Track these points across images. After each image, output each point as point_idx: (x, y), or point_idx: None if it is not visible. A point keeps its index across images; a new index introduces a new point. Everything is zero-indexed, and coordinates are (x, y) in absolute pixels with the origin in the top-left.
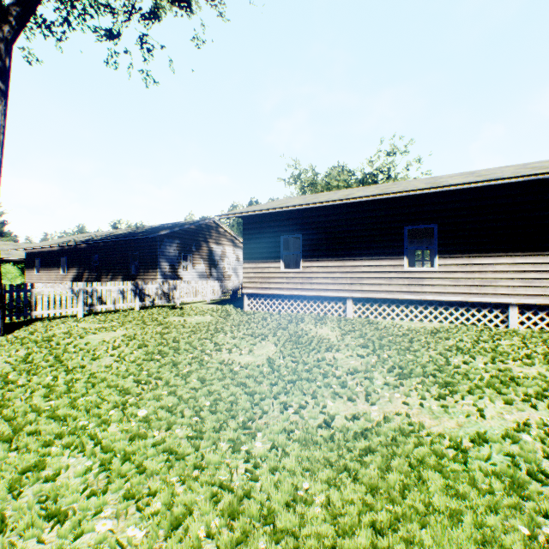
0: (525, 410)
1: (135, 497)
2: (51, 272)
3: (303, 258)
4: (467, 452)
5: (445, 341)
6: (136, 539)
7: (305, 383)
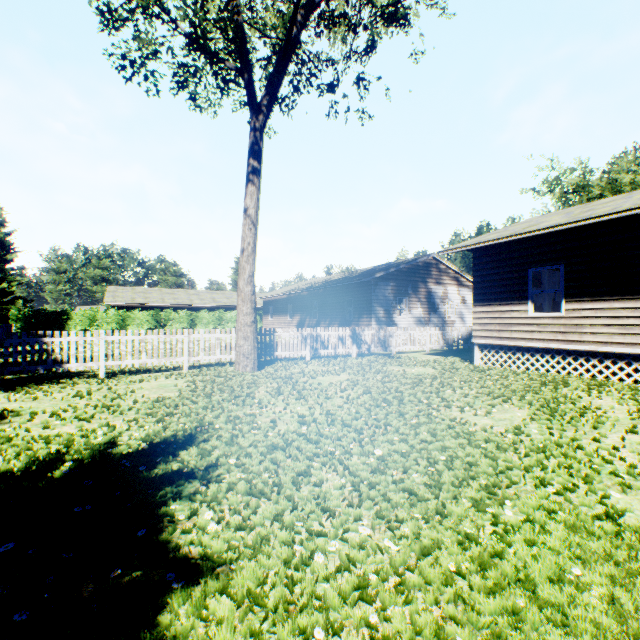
0: None
1: (384, 518)
2: (281, 318)
3: (565, 298)
4: None
5: None
6: (391, 550)
7: (572, 463)
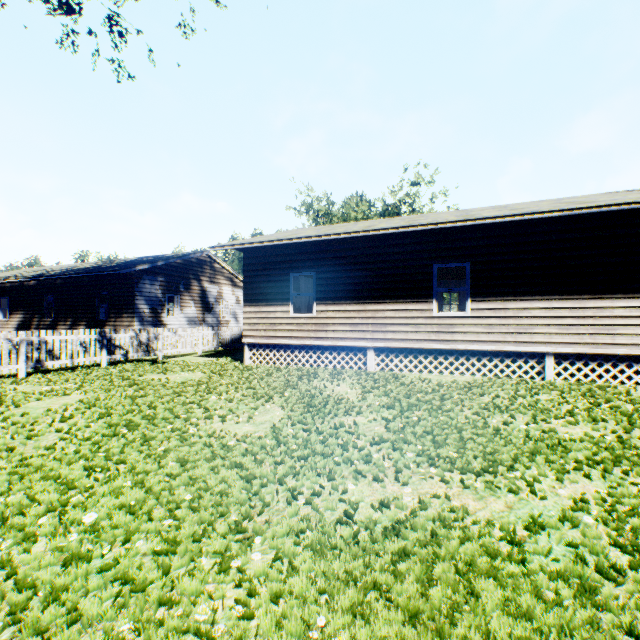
0: (578, 481)
1: None
2: None
3: (316, 301)
4: (524, 545)
5: (480, 398)
6: None
7: (320, 460)
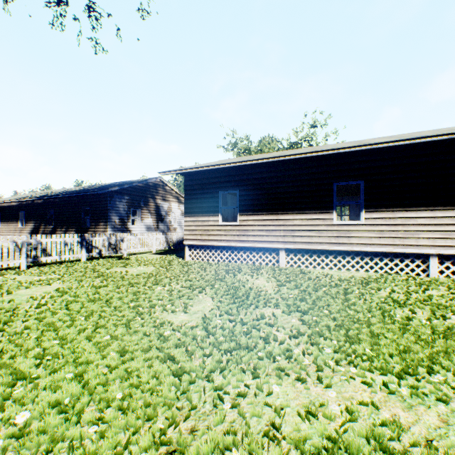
0: None
1: None
2: (11, 225)
3: (240, 212)
4: None
5: (378, 292)
6: None
7: (244, 354)
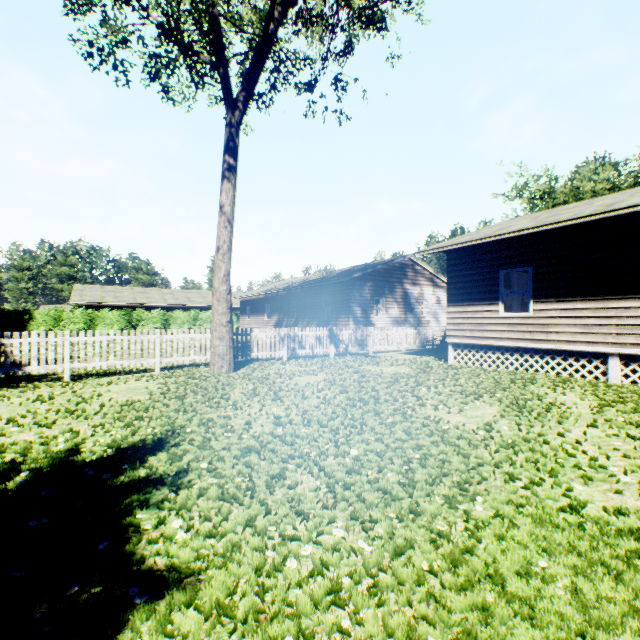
0: None
1: (358, 519)
2: (258, 318)
3: (532, 299)
4: None
5: None
6: (365, 551)
7: (539, 458)
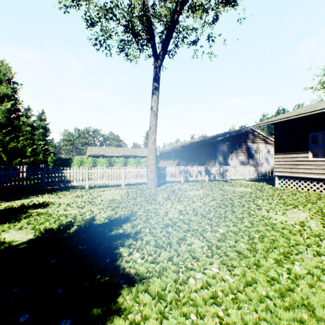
0: None
1: (225, 264)
2: (168, 161)
3: None
4: None
5: None
6: (229, 281)
7: None
